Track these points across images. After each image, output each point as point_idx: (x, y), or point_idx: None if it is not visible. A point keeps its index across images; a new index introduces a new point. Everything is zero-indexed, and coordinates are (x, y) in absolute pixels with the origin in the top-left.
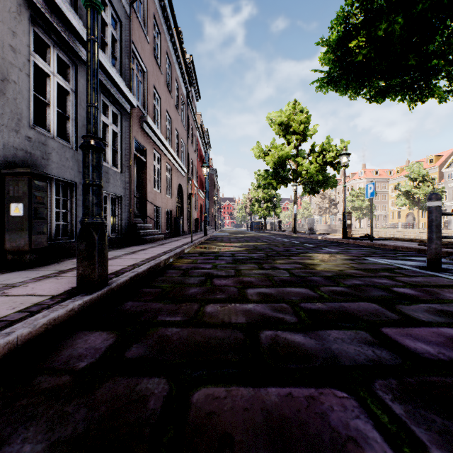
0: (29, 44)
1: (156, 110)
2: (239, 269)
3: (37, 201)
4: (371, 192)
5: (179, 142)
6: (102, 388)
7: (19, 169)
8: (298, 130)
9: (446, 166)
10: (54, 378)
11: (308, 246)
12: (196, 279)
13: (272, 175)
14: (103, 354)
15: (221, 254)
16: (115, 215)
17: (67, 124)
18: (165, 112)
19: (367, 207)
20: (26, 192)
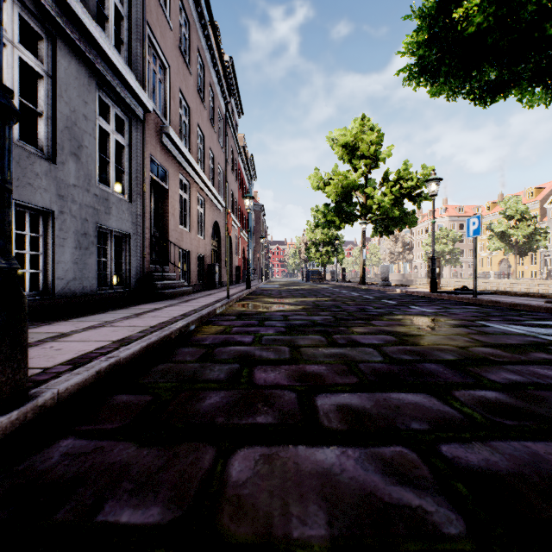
0: None
1: (182, 121)
2: (297, 345)
3: None
4: (474, 229)
5: (215, 167)
6: None
7: None
8: (367, 153)
9: (549, 201)
10: None
11: (389, 303)
12: (223, 368)
13: (334, 210)
14: None
15: (269, 316)
16: (120, 260)
17: (39, 124)
18: (196, 126)
19: (450, 252)
20: None
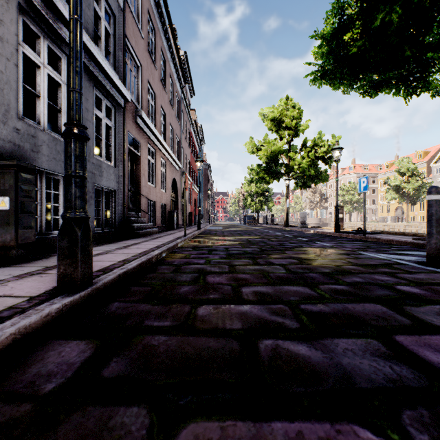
0: (17, 34)
1: (150, 104)
2: (233, 264)
3: (24, 194)
4: (364, 186)
5: (173, 137)
6: (67, 423)
7: (5, 161)
8: (290, 125)
9: (434, 161)
10: (12, 407)
11: (302, 240)
12: (188, 275)
13: (264, 169)
14: (76, 372)
15: (215, 248)
16: (108, 209)
17: (59, 117)
18: (160, 107)
19: (357, 201)
20: (12, 185)
